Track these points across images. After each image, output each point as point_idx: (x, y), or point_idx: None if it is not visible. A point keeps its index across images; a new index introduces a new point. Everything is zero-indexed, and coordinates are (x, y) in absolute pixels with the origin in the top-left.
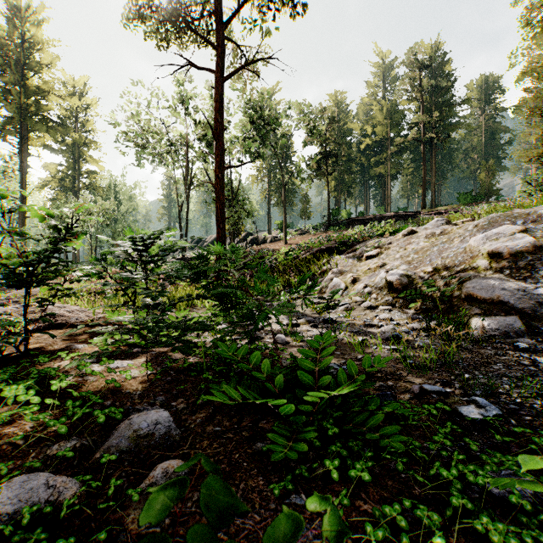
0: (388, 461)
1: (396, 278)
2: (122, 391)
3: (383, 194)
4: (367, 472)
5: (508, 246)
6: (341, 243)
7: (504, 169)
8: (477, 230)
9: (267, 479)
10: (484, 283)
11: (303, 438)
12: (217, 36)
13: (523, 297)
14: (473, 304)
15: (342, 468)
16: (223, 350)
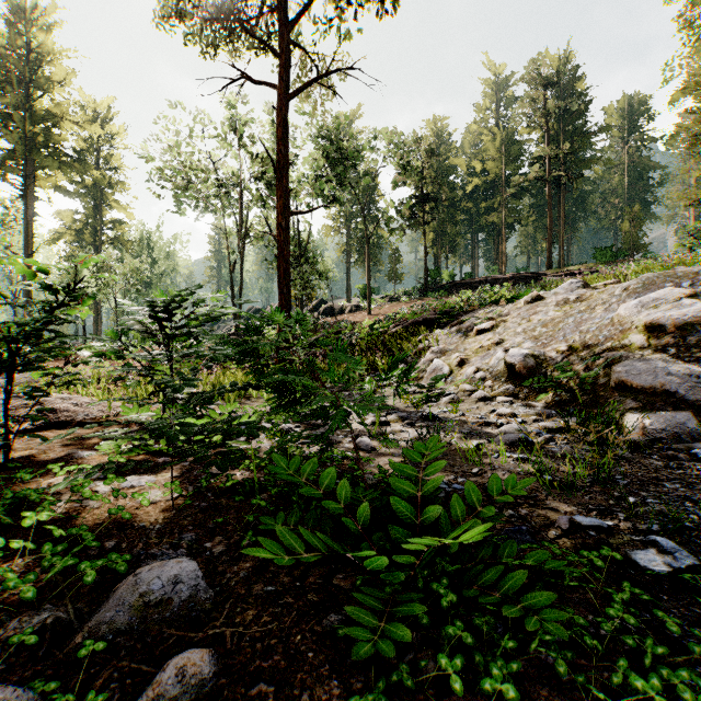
0: (539, 654)
1: (519, 359)
2: (134, 524)
3: (497, 250)
4: (512, 681)
5: (673, 316)
6: (443, 313)
7: (653, 217)
8: (627, 295)
9: (346, 684)
10: (642, 366)
11: (402, 614)
12: (280, 40)
13: (697, 385)
14: (626, 394)
15: (464, 663)
16: (280, 467)
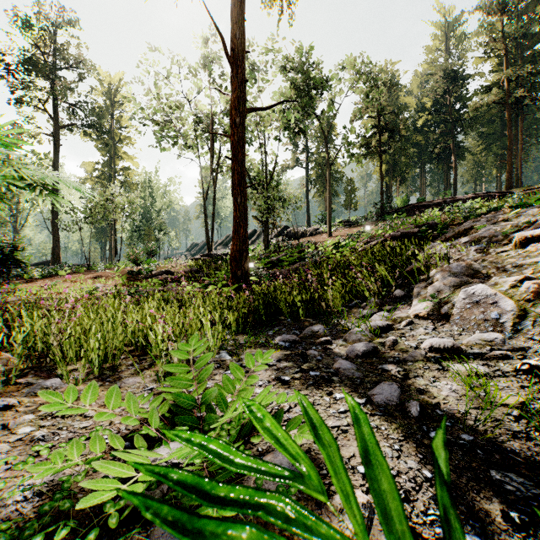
0: None
1: None
2: None
3: (446, 178)
4: None
5: None
6: (424, 226)
7: None
8: None
9: None
10: None
11: None
12: None
13: None
14: None
15: None
16: None
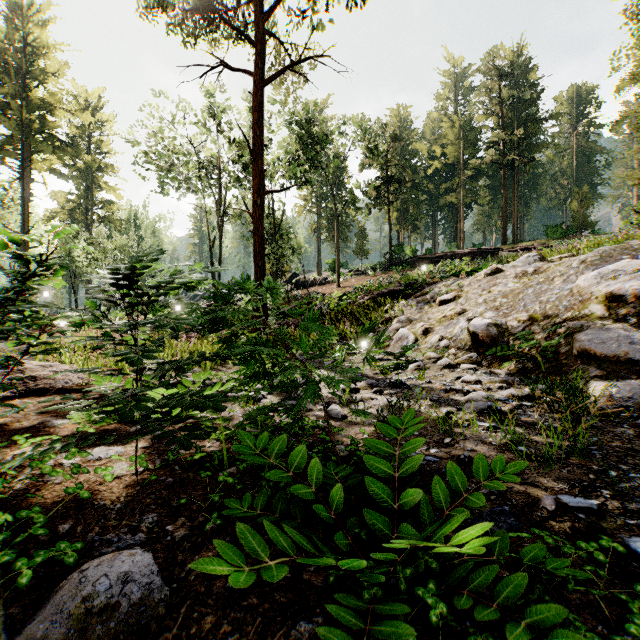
0: None
1: (482, 328)
2: (94, 503)
3: (455, 228)
4: None
5: (632, 286)
6: (407, 285)
7: (600, 197)
8: (585, 267)
9: None
10: (604, 335)
11: (386, 637)
12: (255, 30)
13: None
14: (589, 362)
15: None
16: (246, 446)
